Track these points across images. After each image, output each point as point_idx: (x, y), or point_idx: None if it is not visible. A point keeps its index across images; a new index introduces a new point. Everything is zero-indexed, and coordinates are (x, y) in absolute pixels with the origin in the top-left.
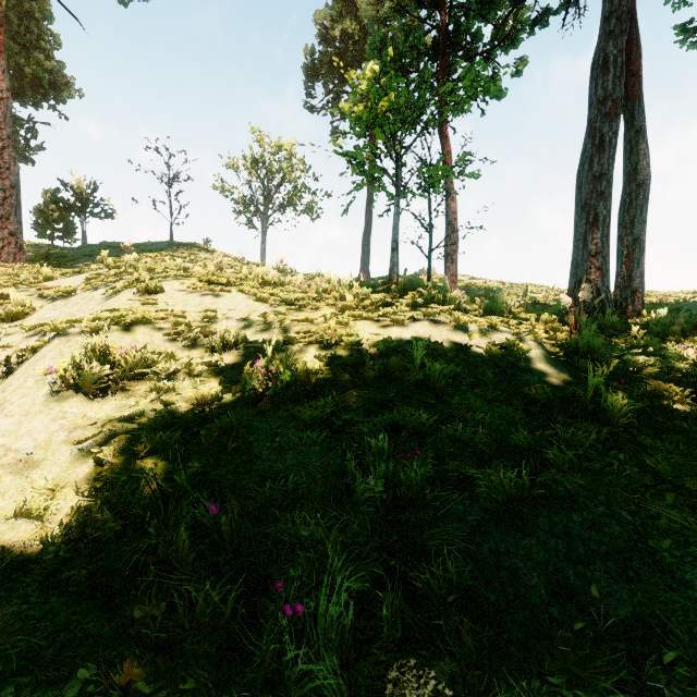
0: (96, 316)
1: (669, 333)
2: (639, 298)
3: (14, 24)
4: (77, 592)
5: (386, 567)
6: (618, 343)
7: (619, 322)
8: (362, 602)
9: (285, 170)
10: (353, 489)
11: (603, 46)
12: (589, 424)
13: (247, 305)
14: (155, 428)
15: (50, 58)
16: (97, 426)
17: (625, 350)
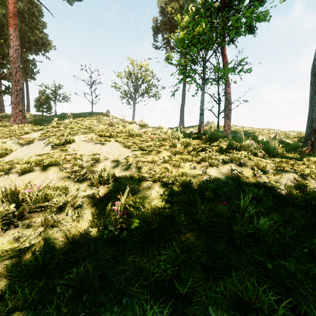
0: (28, 161)
1: None
2: None
3: (27, 19)
4: None
5: None
6: None
7: None
8: None
9: (144, 77)
10: None
11: None
12: None
13: (118, 150)
14: (27, 274)
15: (42, 32)
16: None
17: None
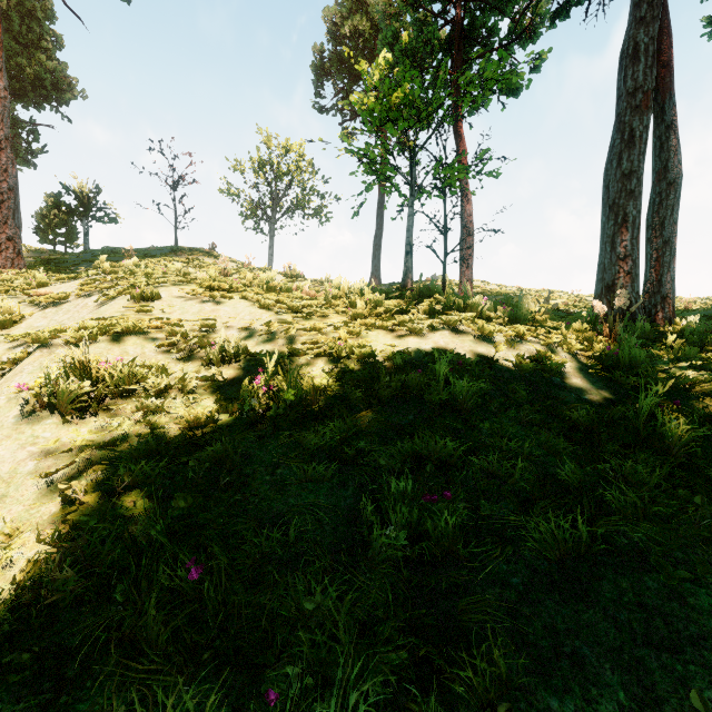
0: (83, 325)
1: (707, 343)
2: (670, 305)
3: (16, 24)
4: (19, 682)
5: (412, 653)
6: (661, 355)
7: (651, 331)
8: (382, 707)
9: (294, 172)
10: (368, 539)
11: (633, 34)
12: (645, 453)
13: (250, 313)
14: (137, 457)
15: (52, 58)
16: (71, 453)
17: (670, 363)
